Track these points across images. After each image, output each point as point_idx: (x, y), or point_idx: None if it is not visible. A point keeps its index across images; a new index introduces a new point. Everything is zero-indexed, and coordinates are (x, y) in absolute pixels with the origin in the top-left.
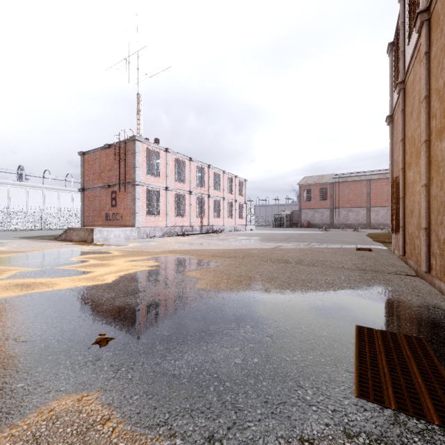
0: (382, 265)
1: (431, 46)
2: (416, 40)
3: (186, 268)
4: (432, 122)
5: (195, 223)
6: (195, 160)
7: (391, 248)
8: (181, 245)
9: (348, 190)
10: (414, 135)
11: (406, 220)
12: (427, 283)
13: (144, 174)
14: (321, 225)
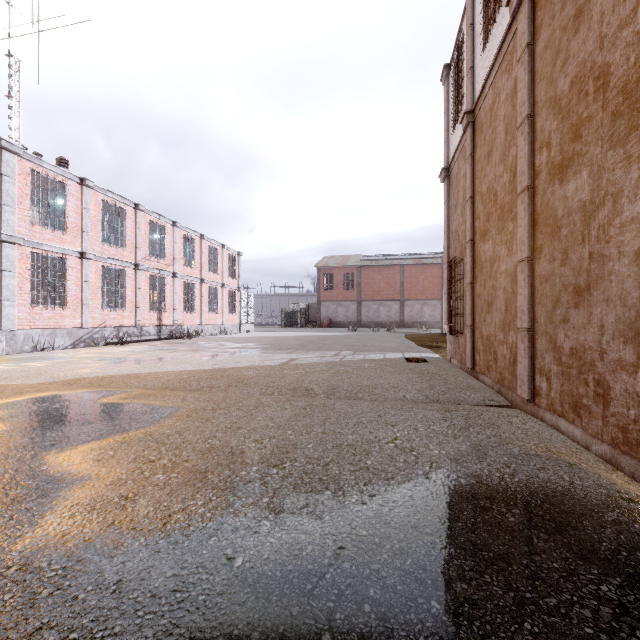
0: (460, 390)
1: (537, 34)
2: (503, 36)
3: (67, 438)
4: (539, 157)
5: (146, 321)
6: (147, 209)
7: (443, 355)
8: (101, 364)
9: (379, 278)
10: (496, 187)
11: (477, 316)
12: (542, 422)
13: (25, 221)
14: (346, 324)
